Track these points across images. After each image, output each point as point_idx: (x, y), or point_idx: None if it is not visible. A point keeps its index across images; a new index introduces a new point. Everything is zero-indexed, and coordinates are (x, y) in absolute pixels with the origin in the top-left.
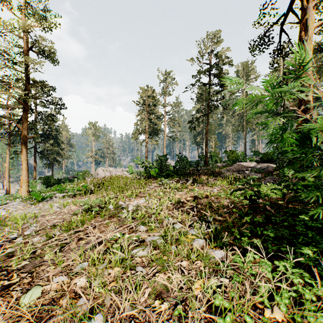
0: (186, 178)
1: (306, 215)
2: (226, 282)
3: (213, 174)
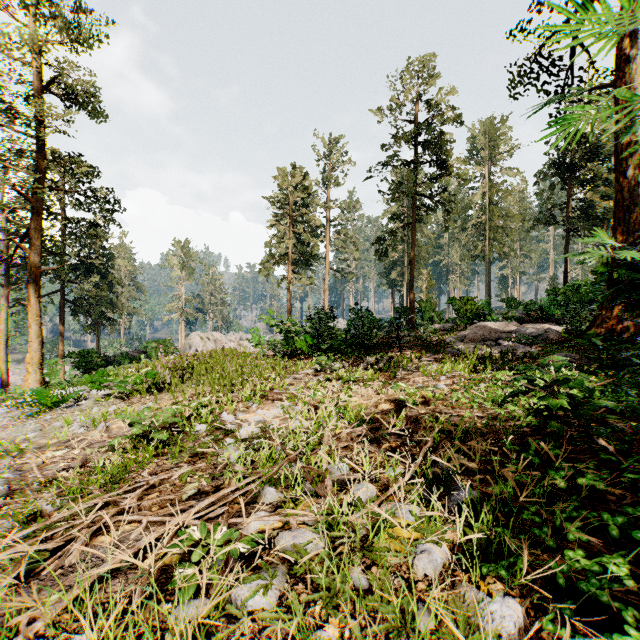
0: (375, 357)
1: None
2: None
3: (429, 347)
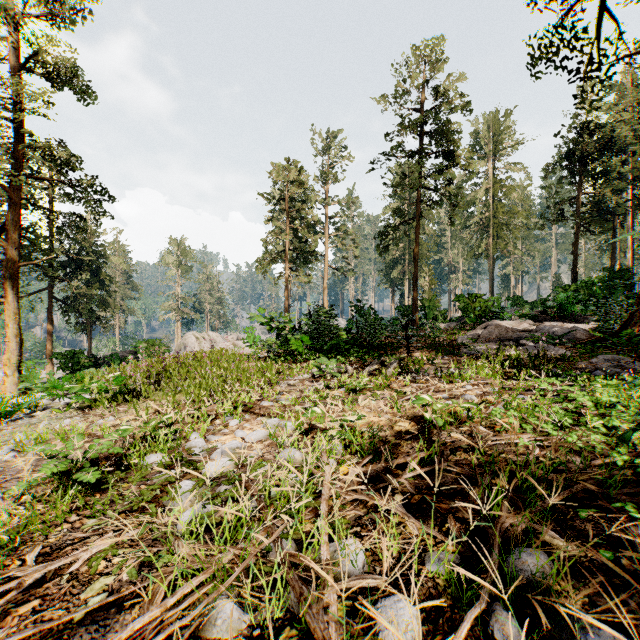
0: (382, 360)
1: None
2: None
3: (440, 347)
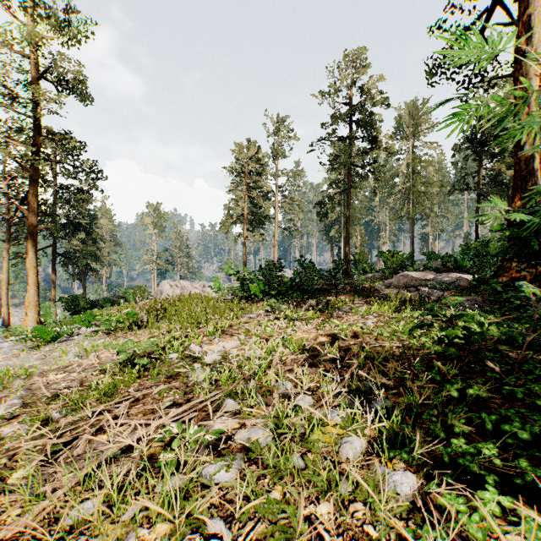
0: (315, 300)
1: None
2: None
3: (361, 292)
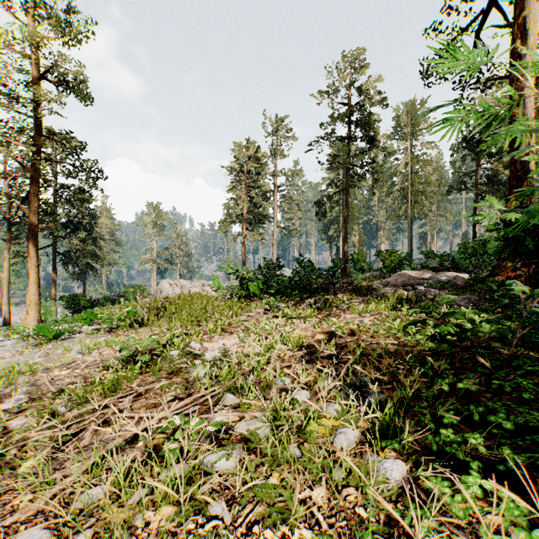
0: (313, 299)
1: None
2: None
3: (359, 291)
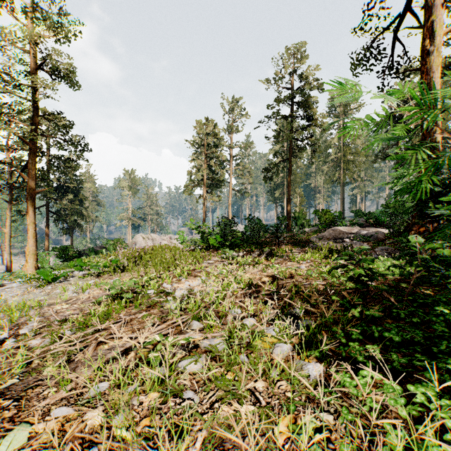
0: (261, 250)
1: (444, 305)
2: (330, 421)
3: (298, 243)
